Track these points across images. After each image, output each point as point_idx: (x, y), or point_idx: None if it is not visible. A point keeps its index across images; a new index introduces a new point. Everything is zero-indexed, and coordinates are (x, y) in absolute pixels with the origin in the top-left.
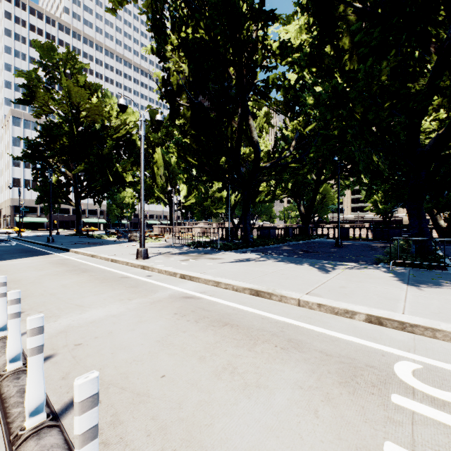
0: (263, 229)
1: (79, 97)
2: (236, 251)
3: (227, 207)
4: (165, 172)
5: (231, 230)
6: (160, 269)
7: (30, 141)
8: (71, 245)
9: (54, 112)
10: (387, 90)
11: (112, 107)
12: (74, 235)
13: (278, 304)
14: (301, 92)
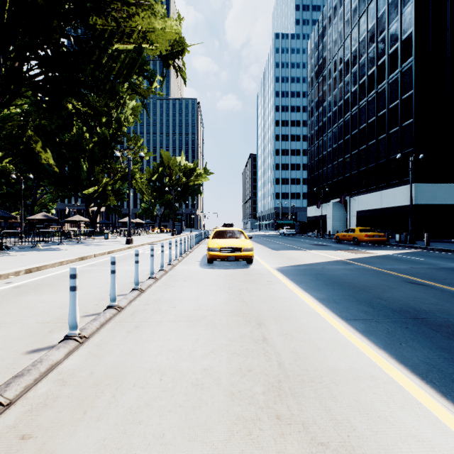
0: None
1: None
2: None
3: None
4: None
5: None
6: None
7: None
8: None
9: None
10: (3, 129)
11: None
12: None
13: (94, 258)
14: None
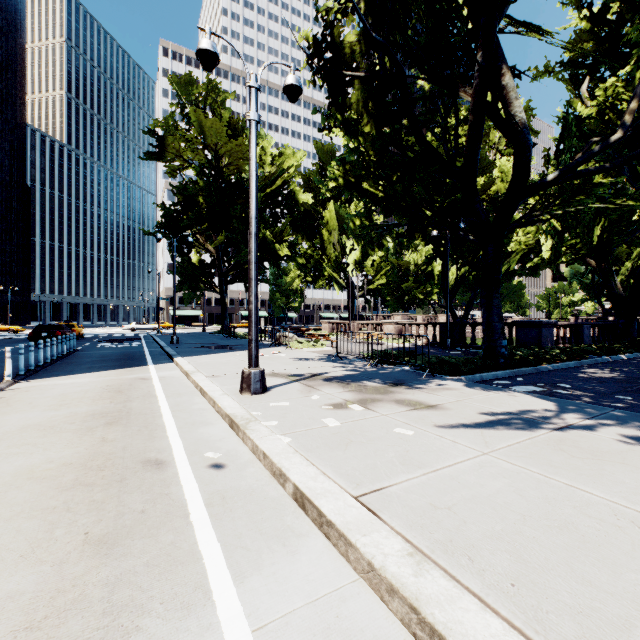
0: (523, 327)
1: (216, 135)
2: (471, 378)
3: (442, 288)
4: (340, 238)
5: (452, 329)
6: (254, 443)
7: (165, 208)
8: (189, 350)
9: (190, 164)
10: None
11: (265, 149)
12: (218, 332)
13: None
14: (619, 24)
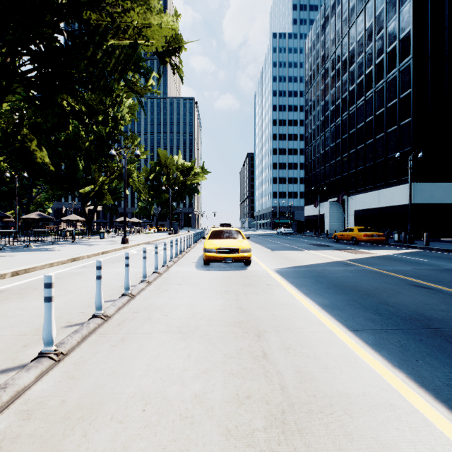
0: None
1: None
2: None
3: None
4: None
5: None
6: None
7: None
8: None
9: None
10: None
11: None
12: None
13: (87, 259)
14: None
